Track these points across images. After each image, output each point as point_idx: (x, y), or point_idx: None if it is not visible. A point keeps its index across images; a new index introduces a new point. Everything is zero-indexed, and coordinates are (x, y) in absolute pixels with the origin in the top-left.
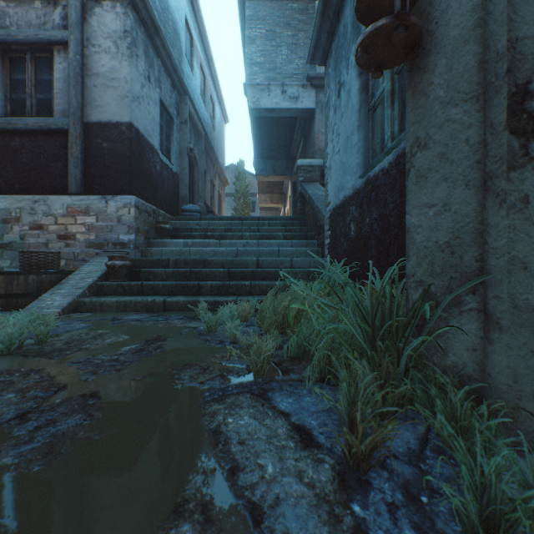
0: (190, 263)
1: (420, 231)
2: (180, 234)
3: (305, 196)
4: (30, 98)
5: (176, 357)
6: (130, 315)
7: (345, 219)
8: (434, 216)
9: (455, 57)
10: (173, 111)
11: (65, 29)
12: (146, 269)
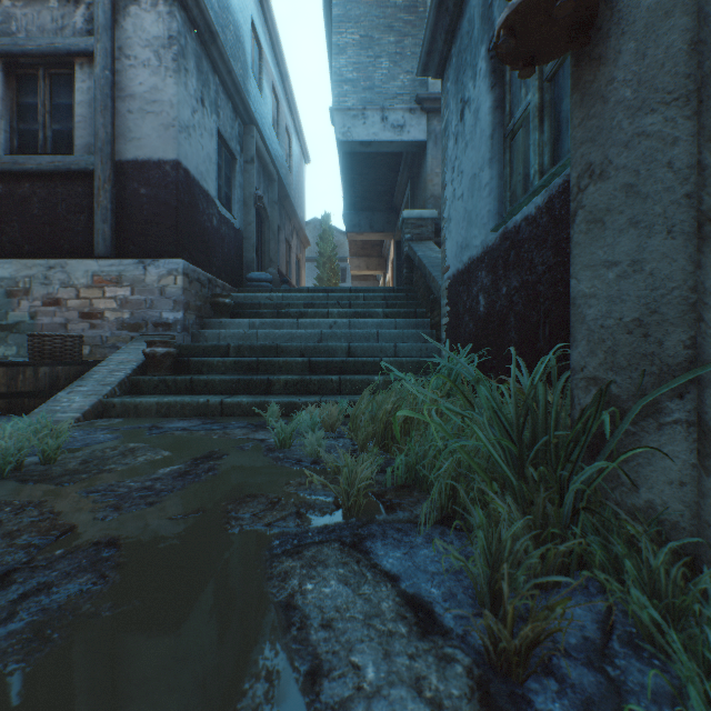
0: (257, 350)
1: (593, 303)
2: (244, 312)
3: (414, 259)
4: (43, 128)
5: (234, 484)
6: (175, 422)
7: (471, 289)
8: (616, 280)
9: (650, 37)
10: (236, 146)
11: (90, 36)
12: (197, 359)
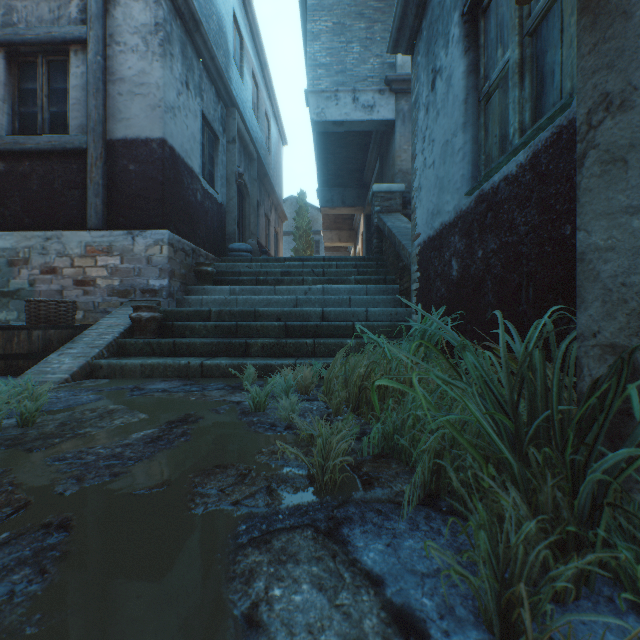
0: (237, 315)
1: (610, 257)
2: (226, 279)
3: (383, 230)
4: (42, 111)
5: (204, 452)
6: (156, 383)
7: (443, 254)
8: None
9: None
10: (219, 127)
11: (83, 24)
12: (181, 323)
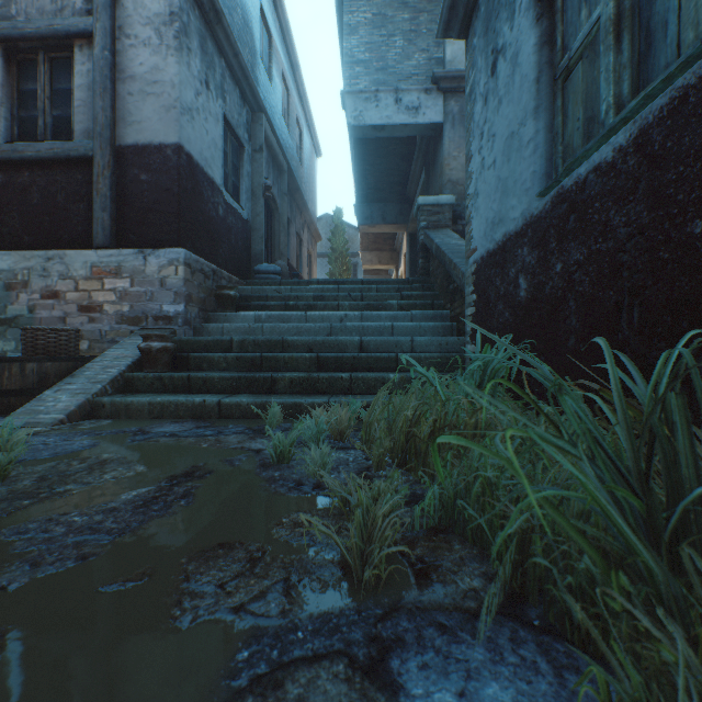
0: (262, 345)
1: None
2: (251, 305)
3: (431, 247)
4: (43, 115)
5: (207, 523)
6: (165, 426)
7: (507, 270)
8: None
9: None
10: (244, 134)
11: (89, 16)
12: (197, 355)
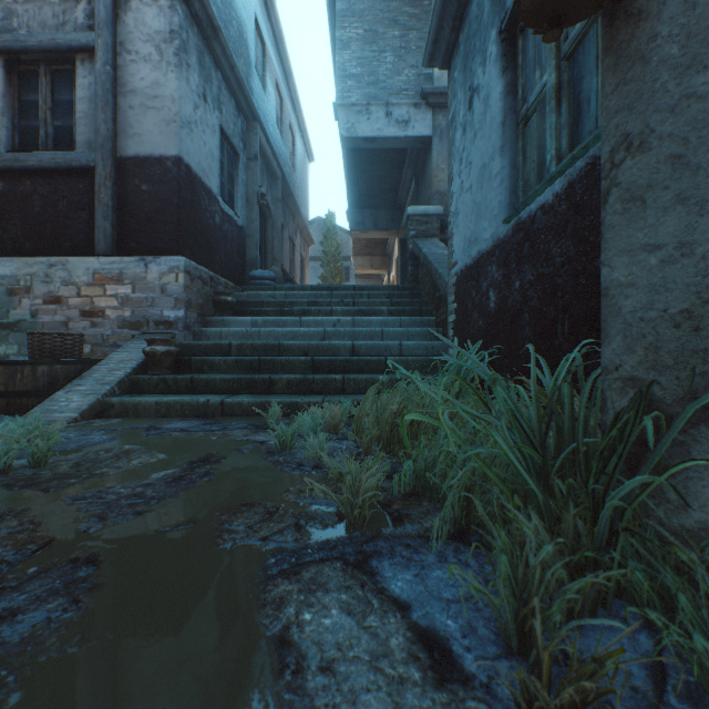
0: (260, 349)
1: (630, 293)
2: (247, 310)
3: (419, 256)
4: (45, 125)
5: (230, 491)
6: (173, 423)
7: (481, 284)
8: (660, 266)
9: None
10: (239, 143)
11: (91, 31)
12: (199, 358)
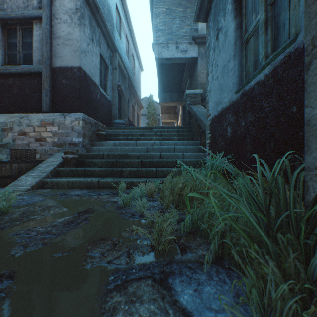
0: (117, 156)
1: None
2: (112, 138)
3: (191, 113)
4: (19, 53)
5: (95, 230)
6: (74, 191)
7: (223, 124)
8: None
9: None
10: (108, 61)
11: (40, 9)
12: (88, 160)
